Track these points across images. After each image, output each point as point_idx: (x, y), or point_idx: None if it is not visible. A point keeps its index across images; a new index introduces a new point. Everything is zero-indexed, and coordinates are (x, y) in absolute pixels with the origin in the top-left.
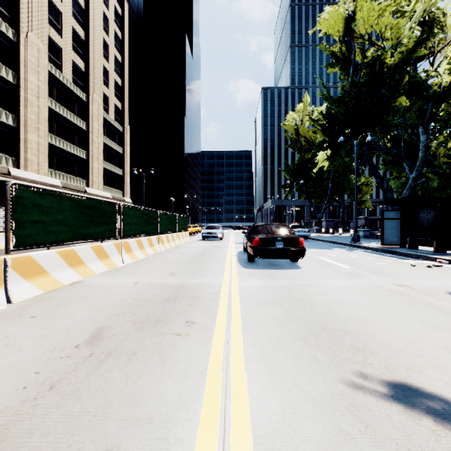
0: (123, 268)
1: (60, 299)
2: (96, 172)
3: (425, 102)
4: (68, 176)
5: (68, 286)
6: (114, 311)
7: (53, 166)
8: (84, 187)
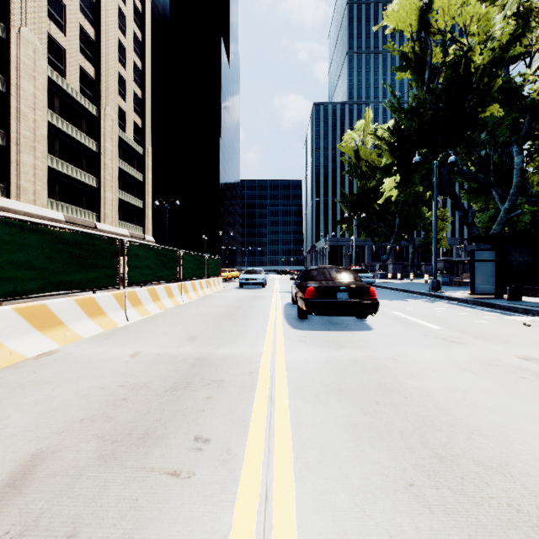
0: (125, 328)
1: (3, 387)
2: (109, 203)
3: (520, 114)
4: (74, 208)
5: (30, 360)
6: (79, 411)
7: (54, 196)
8: (94, 222)
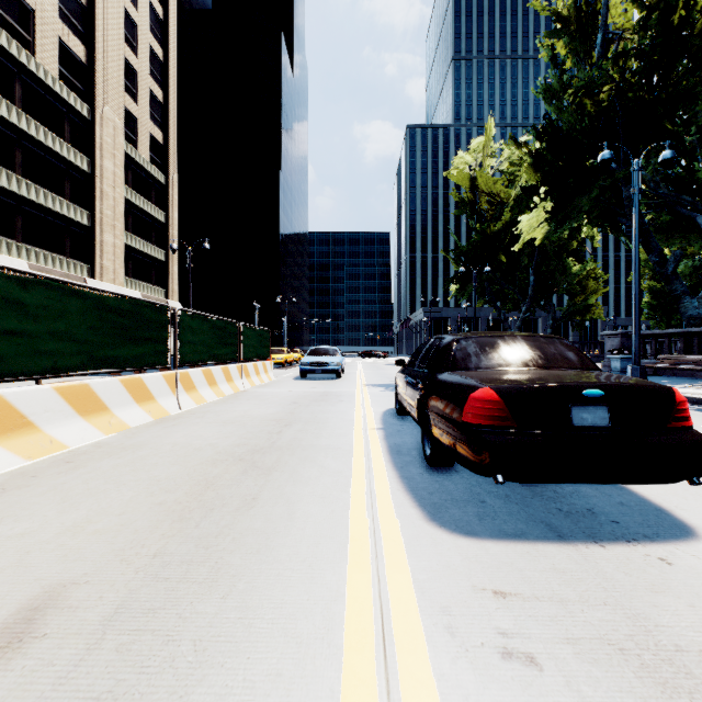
0: None
1: None
2: (109, 251)
3: None
4: (49, 255)
5: None
6: None
7: (14, 234)
8: (84, 278)
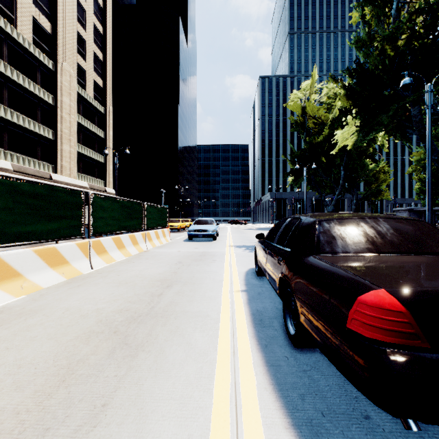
0: None
1: None
2: (66, 156)
3: None
4: (26, 158)
5: None
6: None
7: (2, 145)
8: (50, 173)
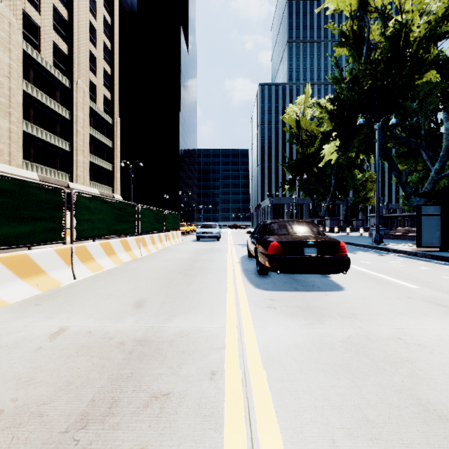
0: (68, 288)
1: None
2: (81, 166)
3: None
4: (48, 169)
5: None
6: None
7: (29, 158)
8: (67, 182)
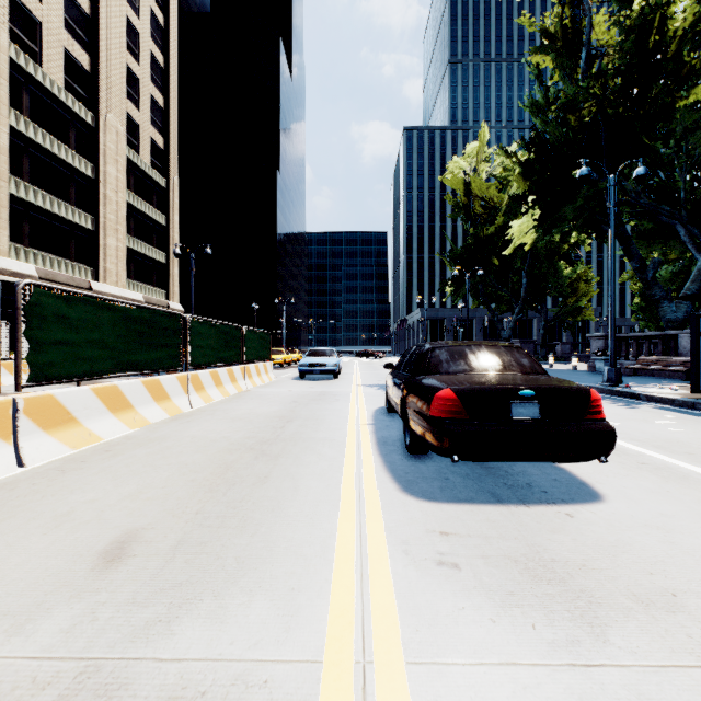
0: None
1: None
2: (112, 254)
3: None
4: (55, 259)
5: None
6: None
7: (22, 239)
8: (88, 281)
